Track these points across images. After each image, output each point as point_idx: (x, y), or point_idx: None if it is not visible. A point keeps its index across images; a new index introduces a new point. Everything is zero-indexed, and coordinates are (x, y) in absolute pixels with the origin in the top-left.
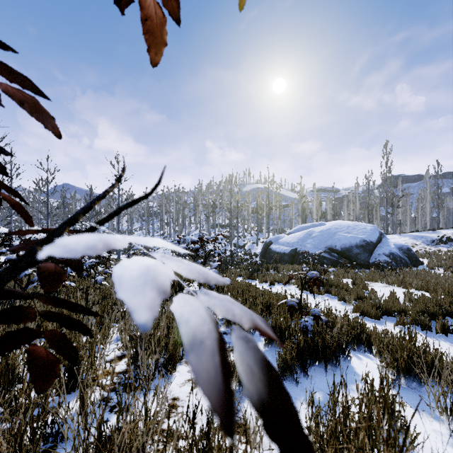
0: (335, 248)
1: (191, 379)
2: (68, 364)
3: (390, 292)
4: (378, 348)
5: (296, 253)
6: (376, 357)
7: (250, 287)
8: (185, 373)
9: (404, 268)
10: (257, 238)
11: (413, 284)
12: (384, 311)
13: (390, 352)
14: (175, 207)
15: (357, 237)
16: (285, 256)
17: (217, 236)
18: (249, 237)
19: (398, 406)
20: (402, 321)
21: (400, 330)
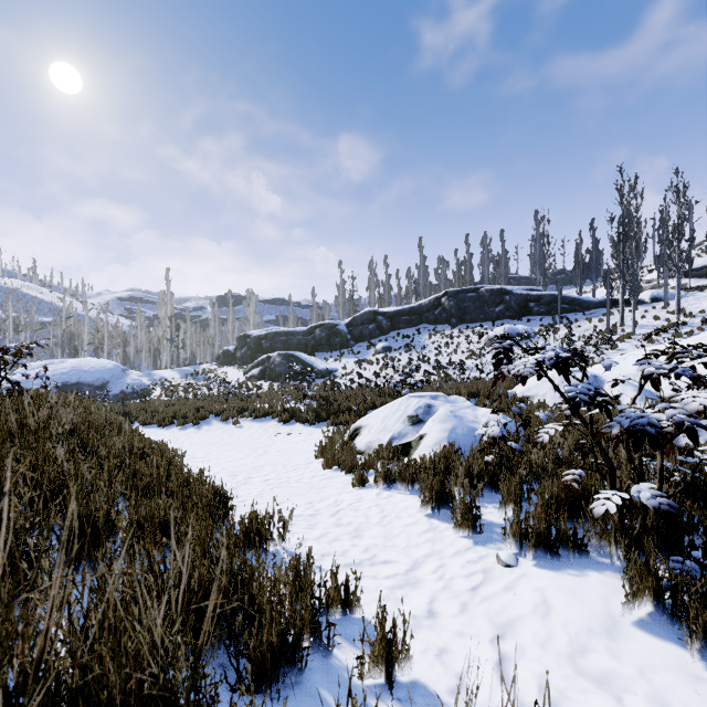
0: (65, 388)
1: None
2: None
3: None
4: None
5: None
6: None
7: None
8: None
9: None
10: None
11: None
12: None
13: None
14: None
15: (91, 375)
16: None
17: None
18: None
19: None
20: None
21: None
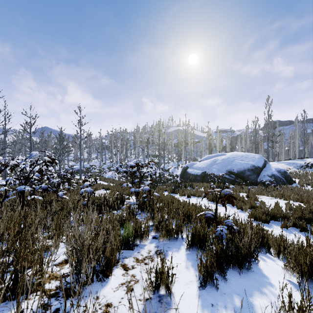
0: (233, 171)
1: (124, 283)
2: (13, 273)
3: (275, 203)
4: (276, 250)
5: (205, 175)
6: (275, 257)
7: (174, 200)
8: (120, 276)
9: (282, 185)
10: (177, 164)
11: (291, 197)
12: (271, 217)
13: (294, 257)
14: (121, 143)
15: (248, 163)
16: (198, 177)
17: (149, 162)
18: (172, 163)
19: (309, 311)
20: (285, 225)
21: (284, 231)
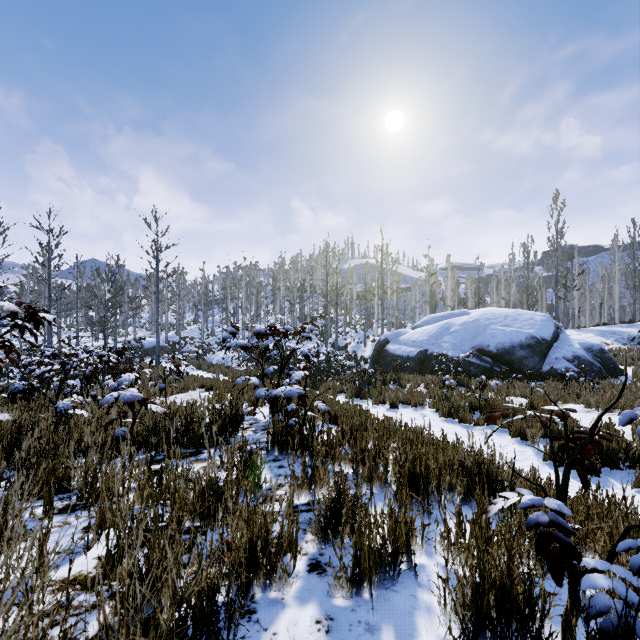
0: (488, 349)
1: None
2: None
3: (604, 423)
4: None
5: (426, 357)
6: None
7: (367, 421)
8: None
9: (600, 380)
10: (365, 336)
11: None
12: (604, 460)
13: None
14: (246, 291)
15: (521, 332)
16: (410, 361)
17: (304, 325)
18: (353, 334)
19: None
20: None
21: None
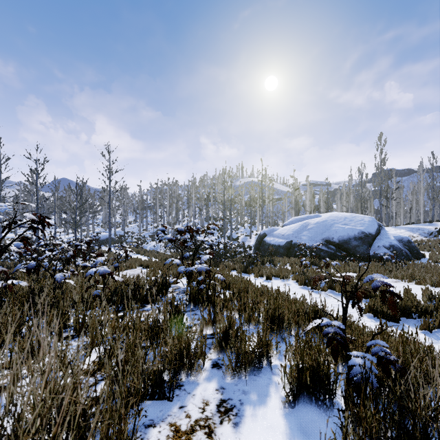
0: (333, 240)
1: None
2: None
3: (404, 289)
4: None
5: (291, 246)
6: None
7: (249, 286)
8: None
9: (407, 261)
10: (250, 231)
11: (428, 280)
12: (402, 312)
13: None
14: (169, 200)
15: (355, 229)
16: (280, 249)
17: (209, 225)
18: (242, 230)
19: None
20: (427, 325)
21: (426, 336)
